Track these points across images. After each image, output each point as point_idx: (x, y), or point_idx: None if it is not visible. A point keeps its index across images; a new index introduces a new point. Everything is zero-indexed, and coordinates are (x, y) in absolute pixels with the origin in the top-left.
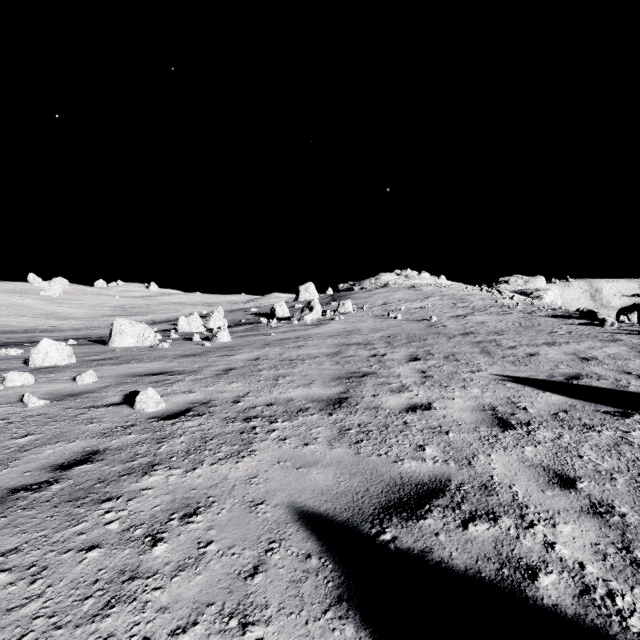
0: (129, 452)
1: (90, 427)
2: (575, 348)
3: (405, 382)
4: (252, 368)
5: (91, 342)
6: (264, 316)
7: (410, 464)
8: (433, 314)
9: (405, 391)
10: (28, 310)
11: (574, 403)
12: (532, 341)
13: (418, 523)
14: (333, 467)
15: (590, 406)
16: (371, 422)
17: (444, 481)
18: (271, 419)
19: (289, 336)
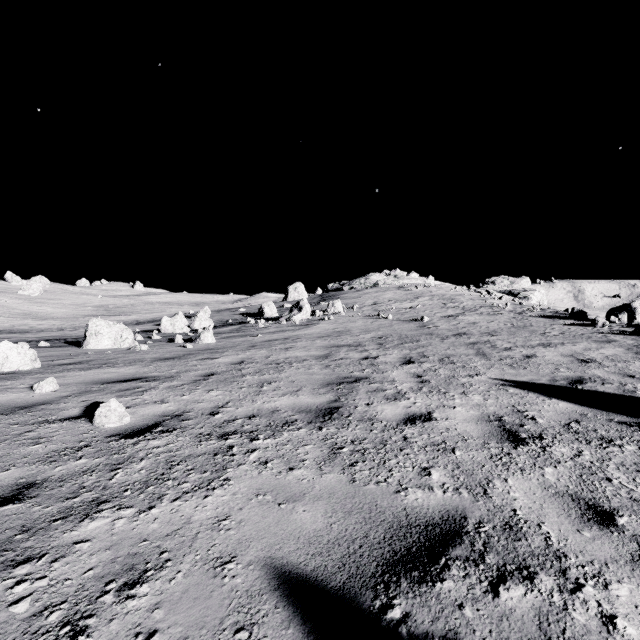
0: (73, 484)
1: (33, 449)
2: (571, 349)
3: (401, 388)
4: (235, 373)
5: (65, 344)
6: (252, 316)
7: (415, 495)
8: (424, 314)
9: (401, 399)
10: (4, 310)
11: (584, 411)
12: (527, 342)
13: (434, 588)
14: (323, 501)
15: (602, 415)
16: (366, 438)
17: (459, 519)
18: (252, 435)
19: (277, 337)
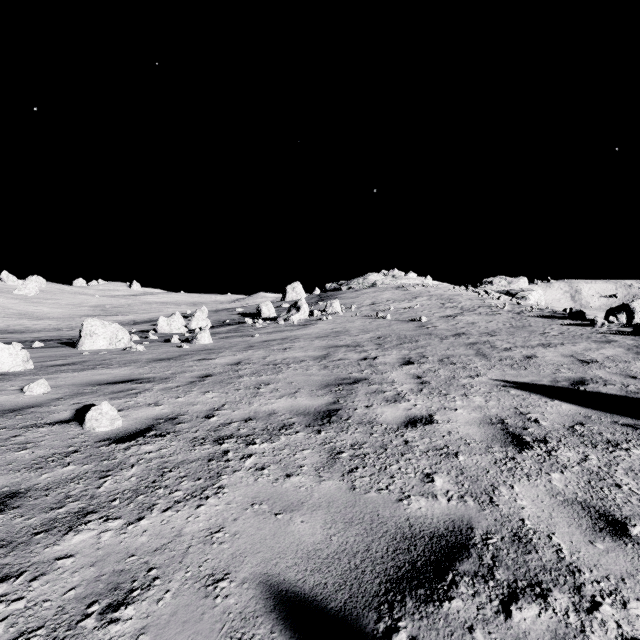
0: (59, 493)
1: (20, 455)
2: (571, 350)
3: (400, 389)
4: (231, 374)
5: (60, 344)
6: (250, 316)
7: (419, 503)
8: (422, 314)
9: (401, 400)
10: None
11: (588, 413)
12: (526, 342)
13: (442, 608)
14: (322, 511)
15: (606, 417)
16: (366, 442)
17: (465, 530)
18: (248, 439)
19: (274, 337)
